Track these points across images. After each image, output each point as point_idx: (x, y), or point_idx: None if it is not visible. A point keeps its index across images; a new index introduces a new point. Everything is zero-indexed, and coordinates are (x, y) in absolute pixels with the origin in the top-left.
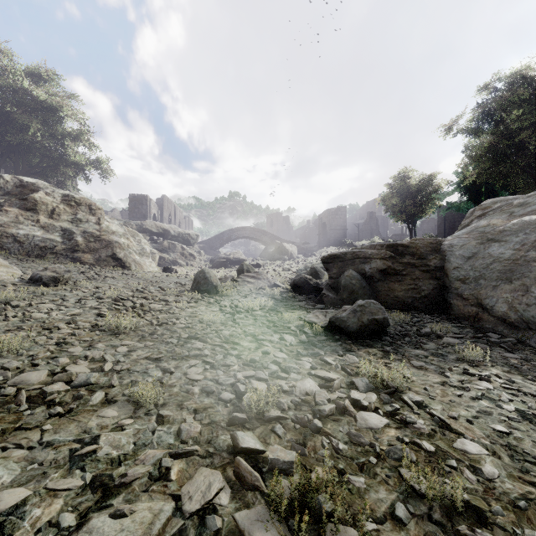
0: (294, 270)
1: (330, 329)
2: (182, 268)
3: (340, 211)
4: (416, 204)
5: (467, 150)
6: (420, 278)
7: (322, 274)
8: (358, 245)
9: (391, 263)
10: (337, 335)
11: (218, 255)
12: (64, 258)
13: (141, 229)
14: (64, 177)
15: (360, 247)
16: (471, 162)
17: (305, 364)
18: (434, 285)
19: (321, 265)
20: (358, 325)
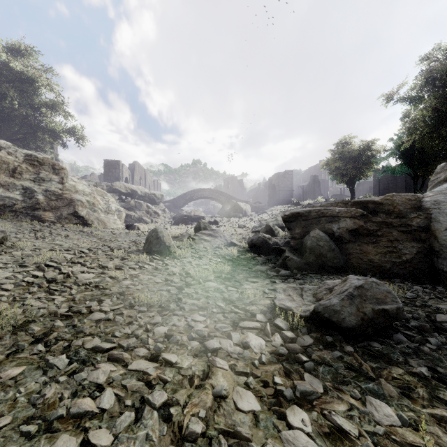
0: (249, 227)
1: (313, 320)
2: (145, 225)
3: (287, 174)
4: (357, 167)
5: (405, 118)
6: (399, 240)
7: (276, 231)
8: (304, 204)
9: (363, 222)
10: (326, 331)
11: (180, 212)
12: (23, 216)
13: (111, 190)
14: (42, 142)
15: (319, 205)
16: (413, 127)
17: (300, 444)
18: (418, 248)
19: (275, 223)
20: (359, 318)
